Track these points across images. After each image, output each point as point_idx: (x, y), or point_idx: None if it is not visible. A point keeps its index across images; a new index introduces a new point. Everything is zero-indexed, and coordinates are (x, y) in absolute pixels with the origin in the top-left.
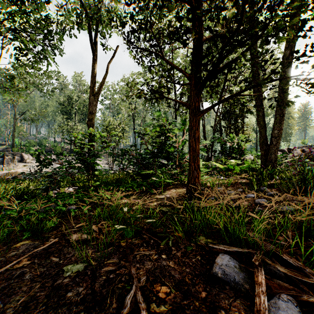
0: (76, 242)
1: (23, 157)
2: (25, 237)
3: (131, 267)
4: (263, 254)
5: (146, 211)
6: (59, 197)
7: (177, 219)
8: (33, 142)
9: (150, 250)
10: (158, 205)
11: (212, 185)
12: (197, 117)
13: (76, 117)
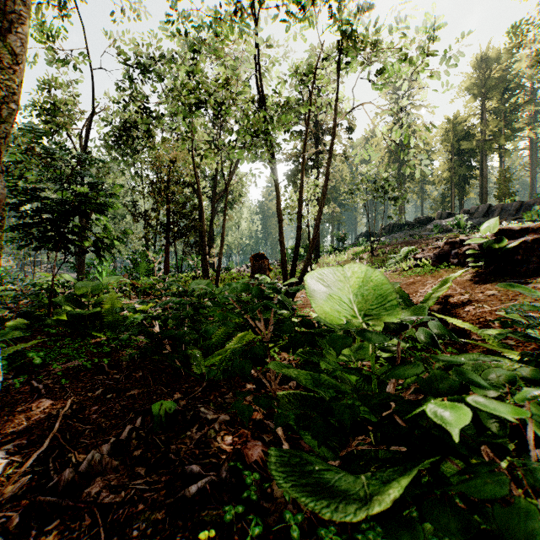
0: None
1: None
2: None
3: None
4: None
5: None
6: None
7: None
8: None
9: None
10: None
11: None
12: (168, 256)
13: None
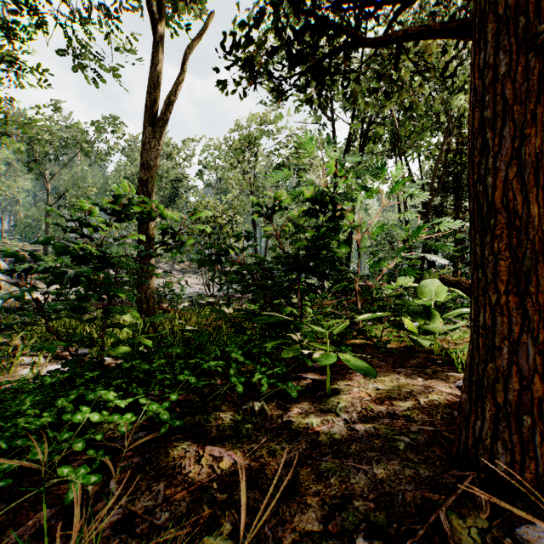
0: None
1: None
2: None
3: None
4: None
5: None
6: None
7: None
8: None
9: None
10: None
11: None
12: (538, 56)
13: None
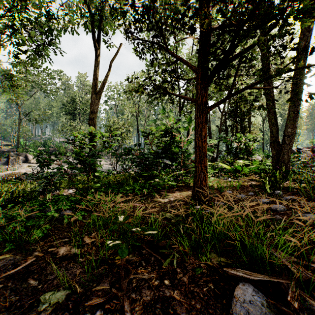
0: (64, 257)
1: (27, 158)
2: (7, 250)
3: (125, 299)
4: (300, 287)
5: (147, 218)
6: (57, 200)
7: (182, 228)
8: (37, 143)
9: (150, 272)
10: (161, 210)
11: (220, 188)
12: (205, 114)
13: (80, 118)
